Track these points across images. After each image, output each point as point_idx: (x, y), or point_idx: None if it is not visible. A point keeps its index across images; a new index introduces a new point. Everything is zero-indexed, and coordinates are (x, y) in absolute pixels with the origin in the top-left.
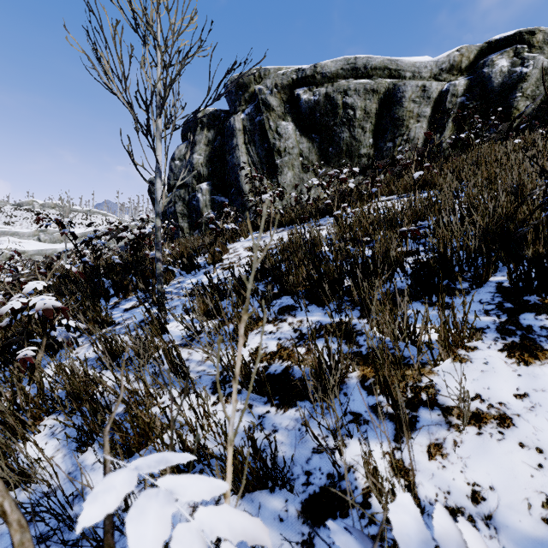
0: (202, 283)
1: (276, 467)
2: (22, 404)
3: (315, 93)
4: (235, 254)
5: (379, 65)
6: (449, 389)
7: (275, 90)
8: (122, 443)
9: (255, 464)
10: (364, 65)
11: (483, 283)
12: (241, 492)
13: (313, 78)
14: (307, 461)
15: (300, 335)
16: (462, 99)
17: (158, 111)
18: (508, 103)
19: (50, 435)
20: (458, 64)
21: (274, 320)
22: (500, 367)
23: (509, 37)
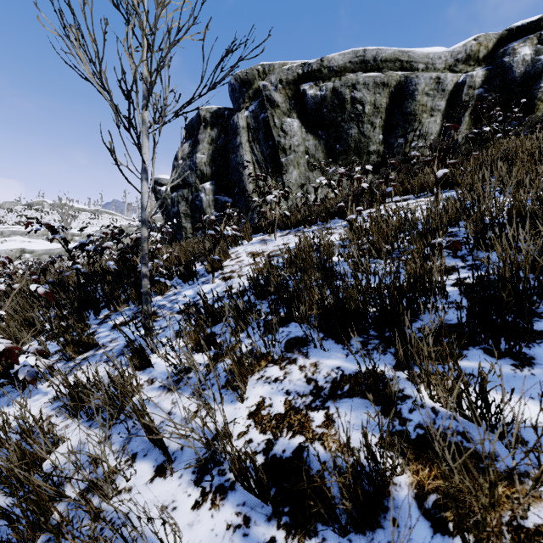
0: (195, 304)
1: None
2: None
3: (322, 88)
4: (237, 261)
5: (390, 57)
6: None
7: (280, 86)
8: None
9: None
10: (373, 57)
11: None
12: None
13: (320, 72)
14: None
15: (315, 388)
16: (480, 91)
17: (145, 102)
18: (531, 94)
19: None
20: (475, 54)
21: (280, 360)
22: None
23: (533, 23)
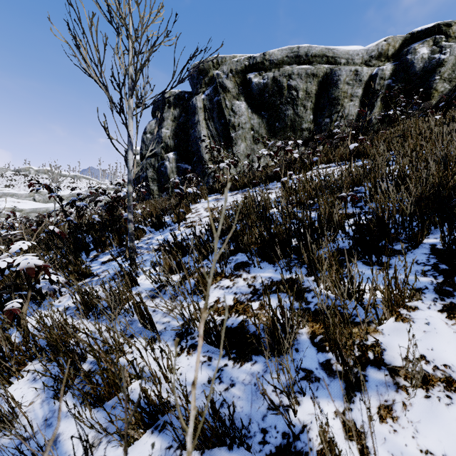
0: (168, 241)
1: (235, 427)
2: (7, 353)
3: (264, 77)
4: (197, 214)
5: (318, 53)
6: (394, 348)
7: (230, 74)
8: (93, 393)
9: (214, 424)
10: (305, 53)
11: (417, 245)
12: (201, 449)
13: (263, 64)
14: (263, 417)
15: (253, 290)
16: (389, 82)
17: (130, 92)
18: (428, 84)
19: (31, 380)
20: (385, 52)
21: (230, 275)
22: (441, 328)
23: (429, 28)
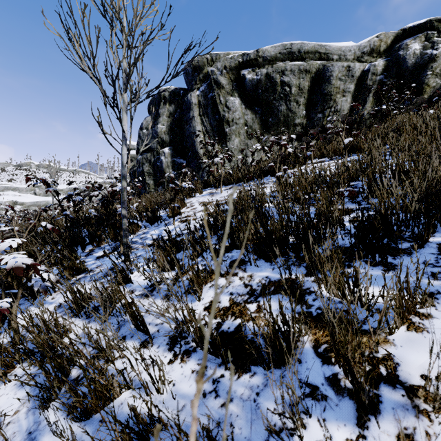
0: (162, 237)
1: None
2: None
3: (258, 73)
4: (192, 208)
5: (311, 49)
6: (409, 363)
7: (224, 71)
8: (80, 407)
9: None
10: (298, 50)
11: (423, 244)
12: None
13: (256, 61)
14: None
15: (250, 290)
16: (381, 77)
17: (124, 87)
18: (420, 80)
19: (19, 385)
20: (377, 48)
21: (226, 274)
22: None
23: (421, 24)
